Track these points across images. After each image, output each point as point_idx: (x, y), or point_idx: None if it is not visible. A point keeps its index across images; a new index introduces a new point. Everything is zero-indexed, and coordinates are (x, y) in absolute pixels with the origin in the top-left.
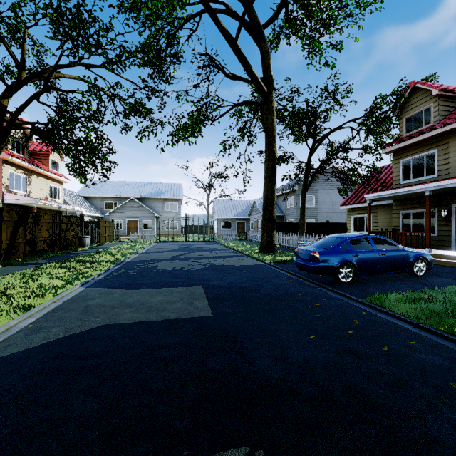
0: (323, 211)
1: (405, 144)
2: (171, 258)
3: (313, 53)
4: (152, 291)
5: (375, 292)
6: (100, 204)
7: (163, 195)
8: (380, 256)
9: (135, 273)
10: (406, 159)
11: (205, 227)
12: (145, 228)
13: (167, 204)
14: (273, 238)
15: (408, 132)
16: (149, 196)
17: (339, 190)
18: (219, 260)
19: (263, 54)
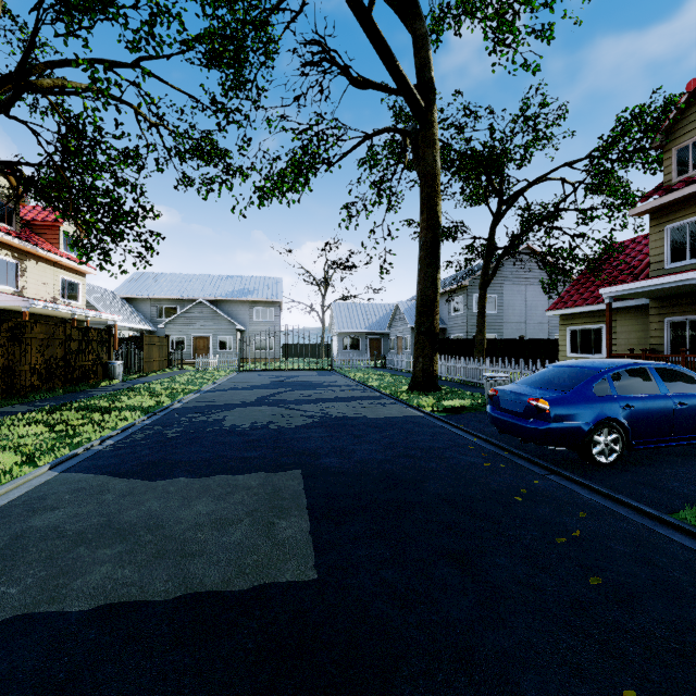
0: (511, 321)
1: (678, 195)
2: (254, 401)
3: (504, 43)
4: (192, 486)
5: (688, 493)
6: (150, 309)
7: (251, 296)
8: (677, 407)
9: (175, 436)
10: (678, 223)
11: (319, 347)
12: (222, 348)
13: (257, 310)
14: (434, 366)
15: (682, 174)
16: (229, 297)
17: (543, 284)
18: (340, 406)
19: (417, 41)
